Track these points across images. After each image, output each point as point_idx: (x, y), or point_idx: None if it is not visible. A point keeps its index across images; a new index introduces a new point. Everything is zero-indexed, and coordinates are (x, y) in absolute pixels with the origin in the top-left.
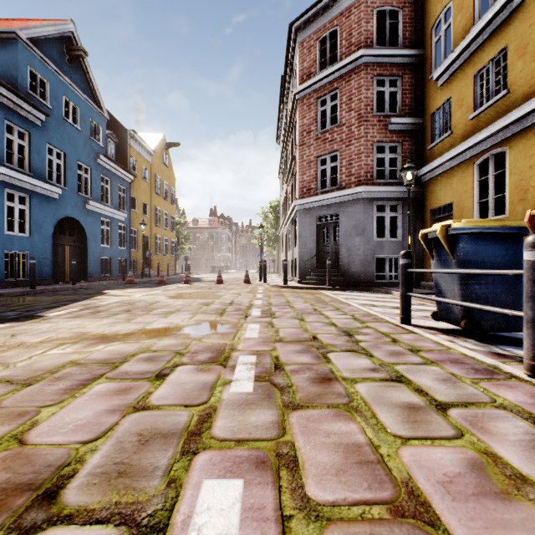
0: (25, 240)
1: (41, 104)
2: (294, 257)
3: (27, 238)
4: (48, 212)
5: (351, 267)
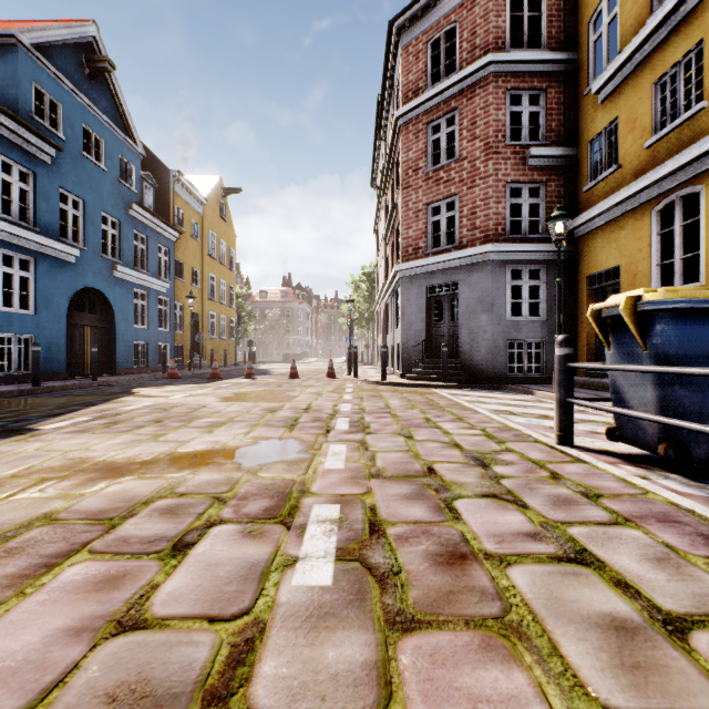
0: (28, 319)
1: (51, 134)
2: (396, 342)
3: (31, 317)
4: (60, 281)
5: (475, 355)
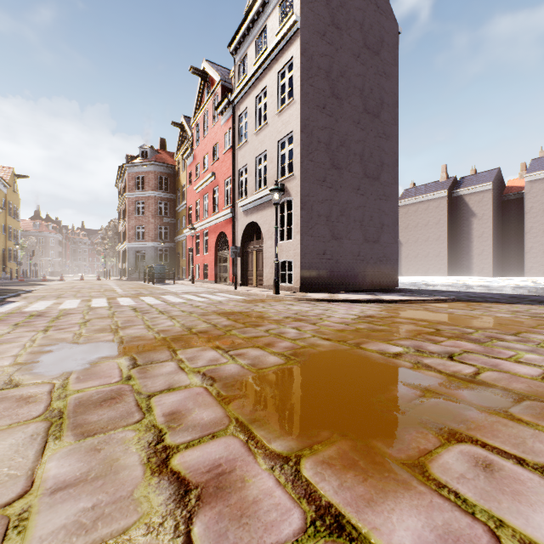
0: None
1: None
2: (126, 267)
3: None
4: None
5: None
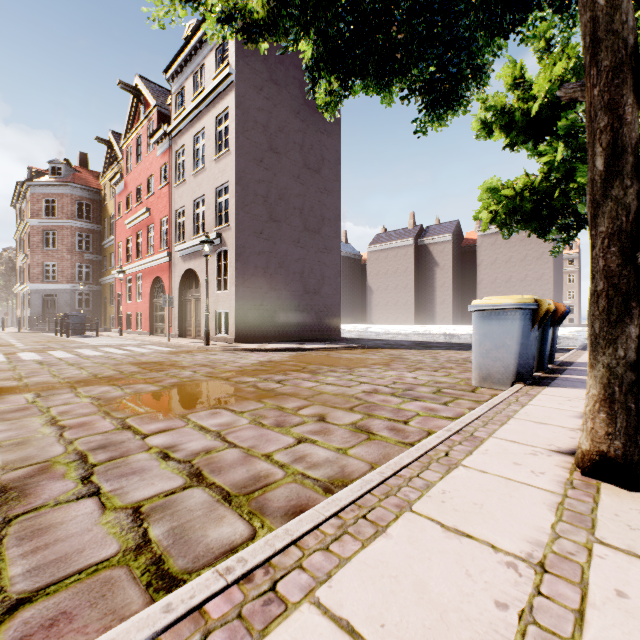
0: None
1: None
2: (28, 315)
3: None
4: None
5: None
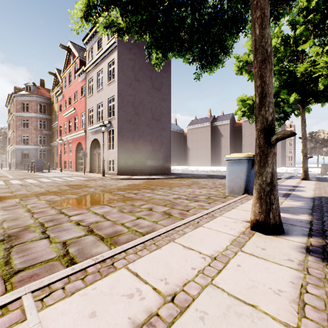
0: None
1: None
2: (14, 162)
3: None
4: None
5: None
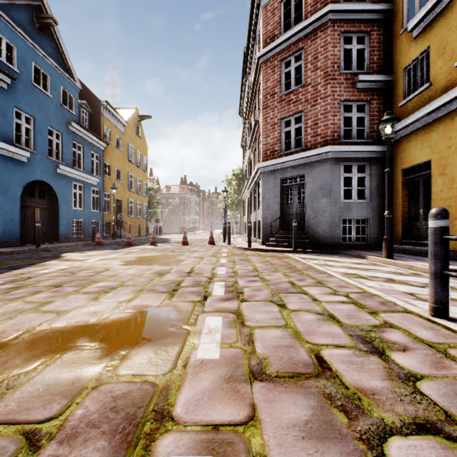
0: None
1: (7, 67)
2: (257, 219)
3: None
4: (15, 175)
5: (317, 229)
